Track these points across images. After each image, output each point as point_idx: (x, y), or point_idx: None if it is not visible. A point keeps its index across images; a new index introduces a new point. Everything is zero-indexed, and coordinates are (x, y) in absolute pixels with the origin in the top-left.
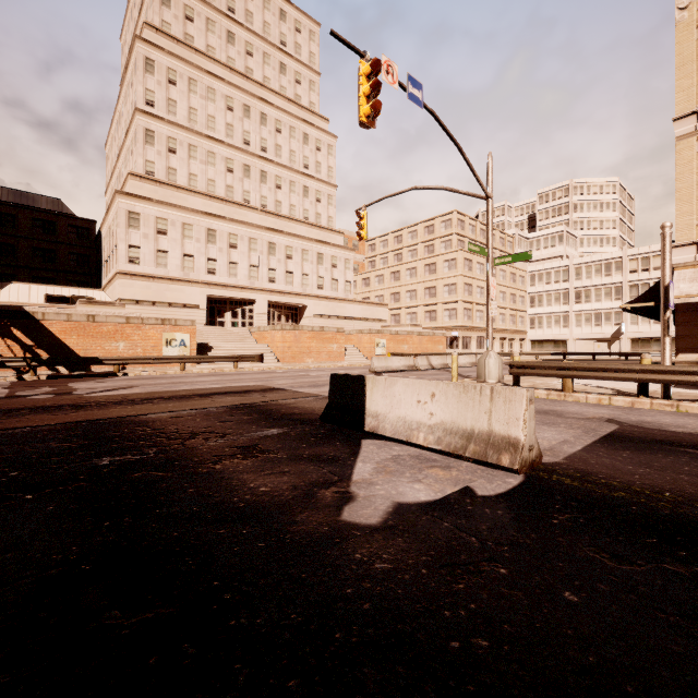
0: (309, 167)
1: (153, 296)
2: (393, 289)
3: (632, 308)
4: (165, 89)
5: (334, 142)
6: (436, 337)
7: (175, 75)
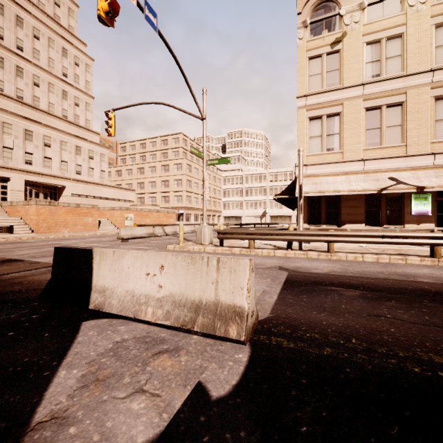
0: (68, 76)
1: None
2: (139, 180)
3: (277, 198)
4: None
5: (91, 63)
6: (169, 213)
7: None
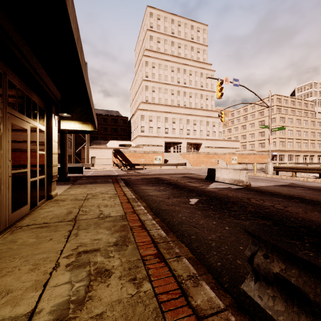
0: (203, 86)
1: (148, 143)
2: (242, 133)
3: None
4: (151, 70)
5: (214, 73)
6: (263, 155)
7: (154, 64)
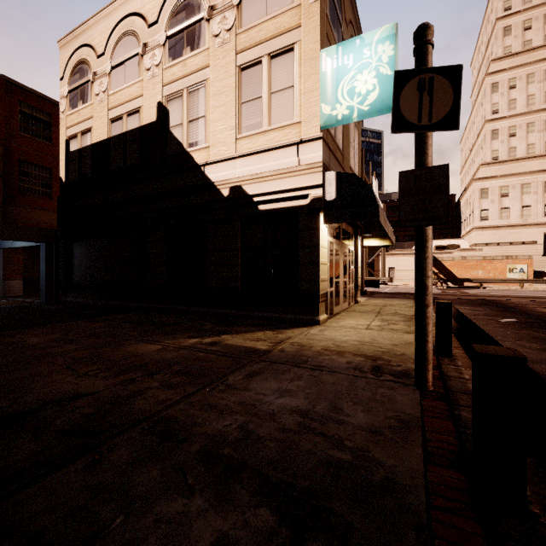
0: None
1: (497, 239)
2: None
3: None
4: (506, 96)
5: None
6: None
7: (514, 81)
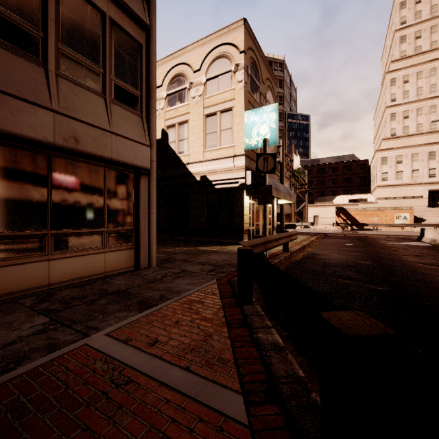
0: None
1: (394, 194)
2: None
3: None
4: (401, 88)
5: None
6: None
7: (407, 77)
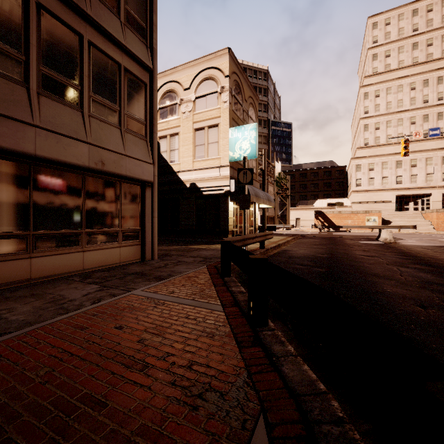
0: None
1: (366, 199)
2: None
3: None
4: (373, 102)
5: None
6: None
7: (378, 92)
